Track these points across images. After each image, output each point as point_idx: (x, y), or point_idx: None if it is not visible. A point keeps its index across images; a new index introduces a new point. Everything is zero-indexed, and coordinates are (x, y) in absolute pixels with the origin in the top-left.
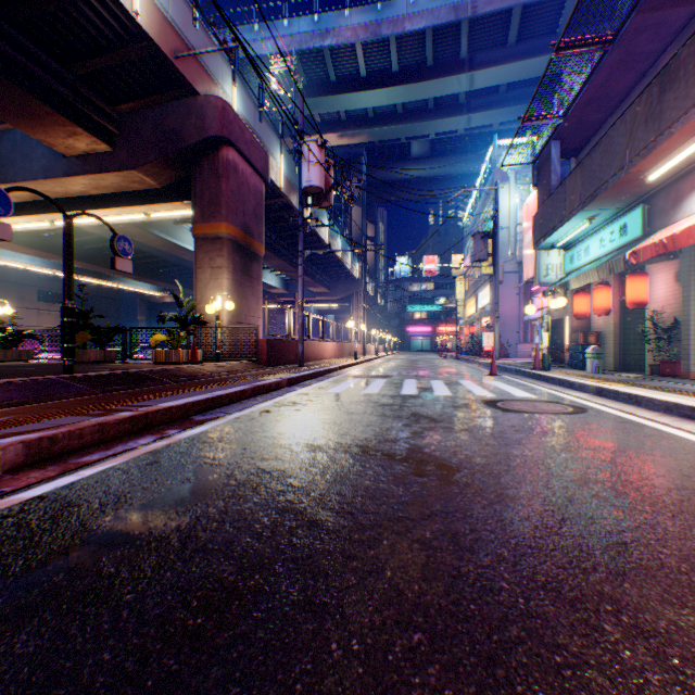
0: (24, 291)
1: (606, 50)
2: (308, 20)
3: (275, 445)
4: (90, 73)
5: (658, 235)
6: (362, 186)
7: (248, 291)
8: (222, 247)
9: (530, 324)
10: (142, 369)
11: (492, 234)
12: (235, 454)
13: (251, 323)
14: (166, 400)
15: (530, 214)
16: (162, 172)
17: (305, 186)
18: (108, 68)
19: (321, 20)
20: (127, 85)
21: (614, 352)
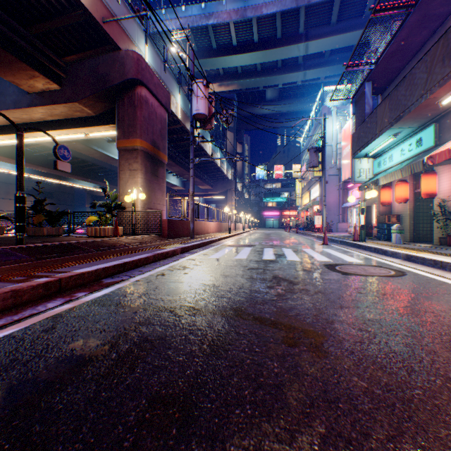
0: (9, 188)
1: (410, 12)
2: (198, 6)
3: (162, 309)
4: (44, 33)
5: (448, 144)
6: (233, 119)
7: (155, 187)
8: (137, 155)
9: (346, 209)
10: (75, 241)
11: (321, 149)
12: (125, 319)
13: (158, 208)
14: (83, 266)
15: (347, 136)
16: (96, 104)
17: (195, 113)
18: (56, 30)
19: (207, 6)
20: (71, 42)
21: (409, 228)
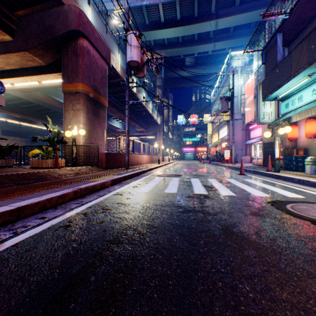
0: None
1: None
2: None
3: None
4: None
5: None
6: (161, 79)
7: (97, 125)
8: (79, 98)
9: (248, 145)
10: None
11: (231, 98)
12: None
13: (99, 143)
14: None
15: (249, 88)
16: (44, 53)
17: (129, 60)
18: None
19: None
20: None
21: None
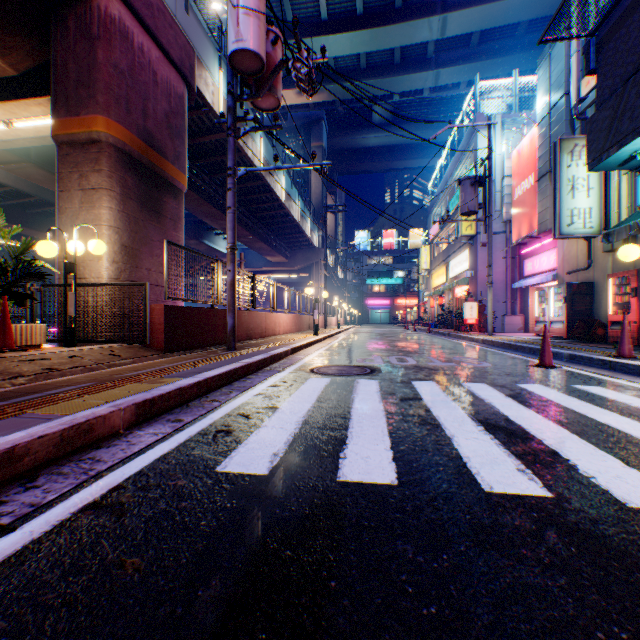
0: None
1: None
2: None
3: None
4: None
5: None
6: (322, 151)
7: (153, 235)
8: (98, 155)
9: (518, 292)
10: None
11: (484, 180)
12: None
13: (160, 283)
14: None
15: (525, 160)
16: (5, 37)
17: (232, 49)
18: None
19: None
20: None
21: None
